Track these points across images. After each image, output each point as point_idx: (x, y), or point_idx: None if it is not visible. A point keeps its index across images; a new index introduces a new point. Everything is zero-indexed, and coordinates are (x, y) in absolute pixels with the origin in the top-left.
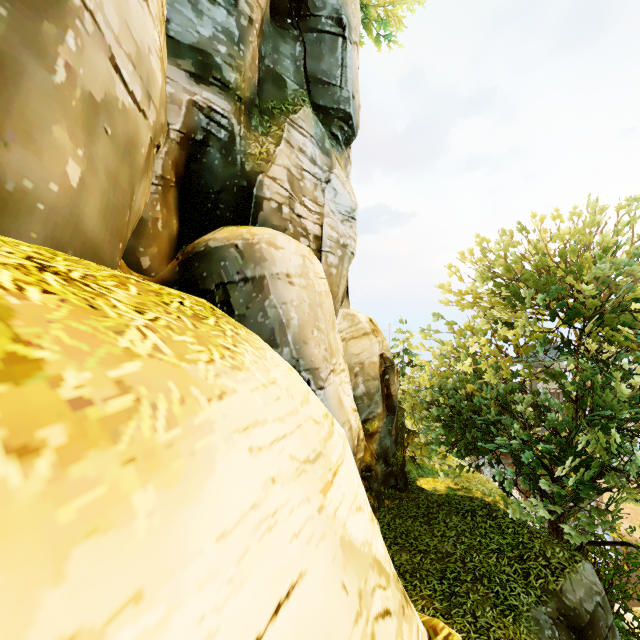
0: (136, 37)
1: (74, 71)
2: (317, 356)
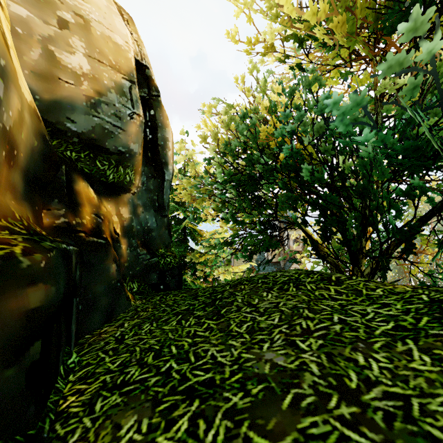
0: None
1: None
2: None
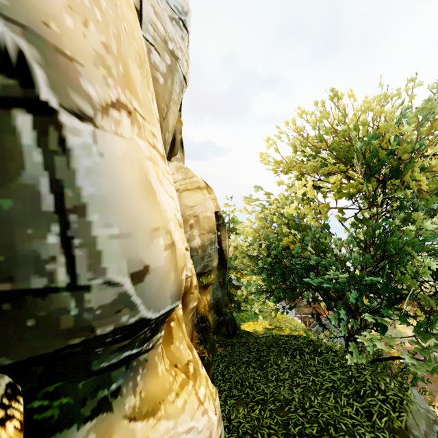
0: None
1: None
2: (73, 35)
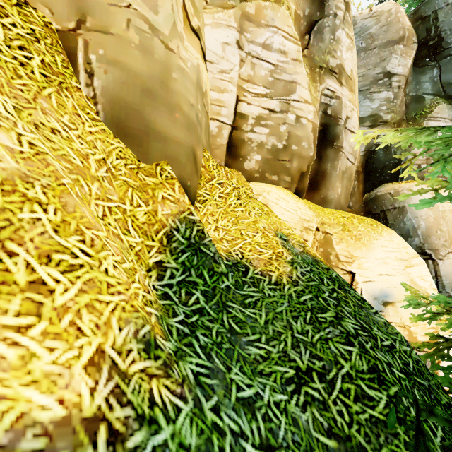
0: (352, 146)
1: (340, 168)
2: (437, 243)
